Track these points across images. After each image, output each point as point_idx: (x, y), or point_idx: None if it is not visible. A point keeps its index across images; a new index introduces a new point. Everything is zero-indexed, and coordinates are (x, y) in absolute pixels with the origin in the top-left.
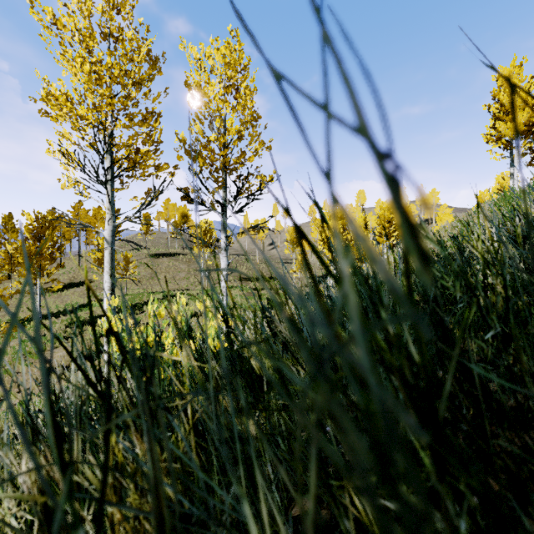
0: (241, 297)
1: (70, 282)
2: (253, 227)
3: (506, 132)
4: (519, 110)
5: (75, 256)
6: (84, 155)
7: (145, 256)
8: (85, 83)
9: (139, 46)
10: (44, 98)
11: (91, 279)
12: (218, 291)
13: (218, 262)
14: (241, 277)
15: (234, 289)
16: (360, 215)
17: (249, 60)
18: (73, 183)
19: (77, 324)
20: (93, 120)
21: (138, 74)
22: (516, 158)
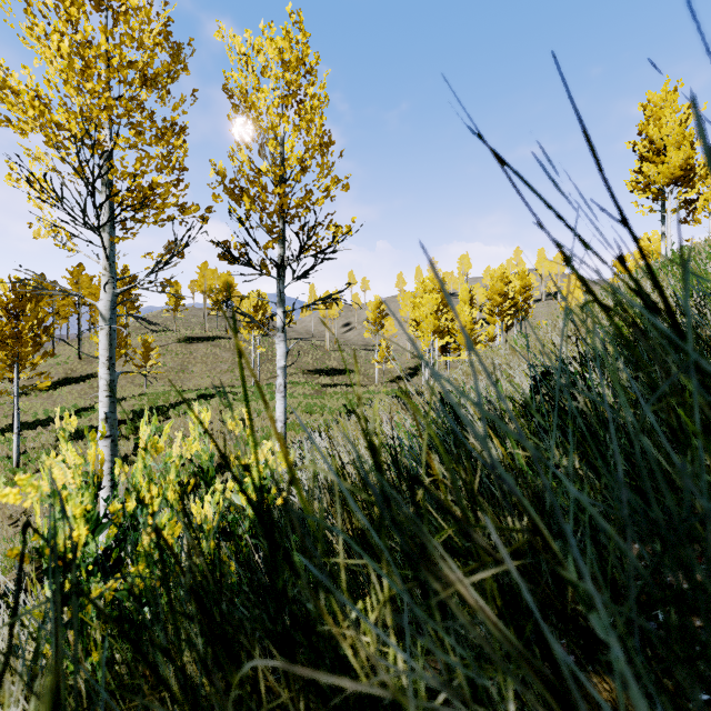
0: (306, 397)
1: (66, 377)
2: (323, 299)
3: (656, 177)
4: (673, 149)
5: (74, 341)
6: (63, 184)
7: (173, 341)
8: (63, 72)
9: (151, 21)
10: (3, 96)
11: (96, 373)
12: (274, 389)
13: (274, 349)
14: (306, 369)
15: (295, 386)
16: (465, 287)
17: (317, 58)
18: (51, 229)
19: (73, 435)
20: (78, 132)
21: (151, 65)
22: (670, 213)
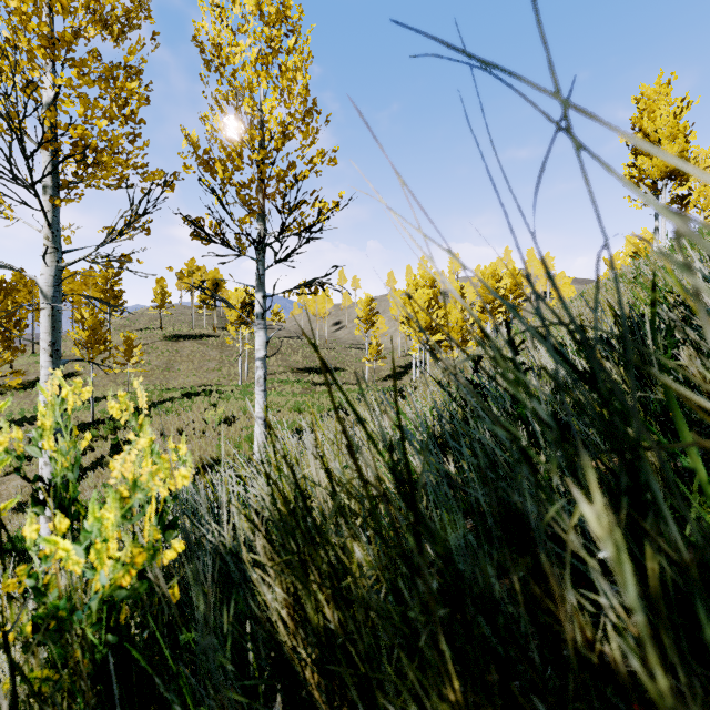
0: (294, 395)
1: None
2: (307, 283)
3: (651, 170)
4: (668, 142)
5: None
6: None
7: (159, 339)
8: None
9: None
10: None
11: (77, 371)
12: None
13: None
14: (295, 368)
15: (284, 385)
16: (456, 285)
17: (300, 12)
18: None
19: None
20: (6, 67)
21: None
22: None
